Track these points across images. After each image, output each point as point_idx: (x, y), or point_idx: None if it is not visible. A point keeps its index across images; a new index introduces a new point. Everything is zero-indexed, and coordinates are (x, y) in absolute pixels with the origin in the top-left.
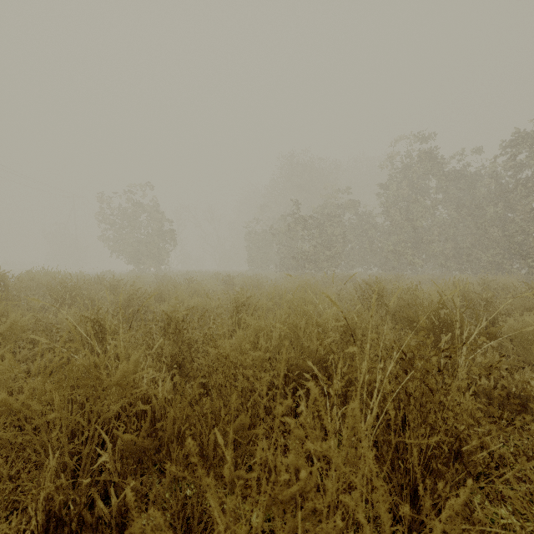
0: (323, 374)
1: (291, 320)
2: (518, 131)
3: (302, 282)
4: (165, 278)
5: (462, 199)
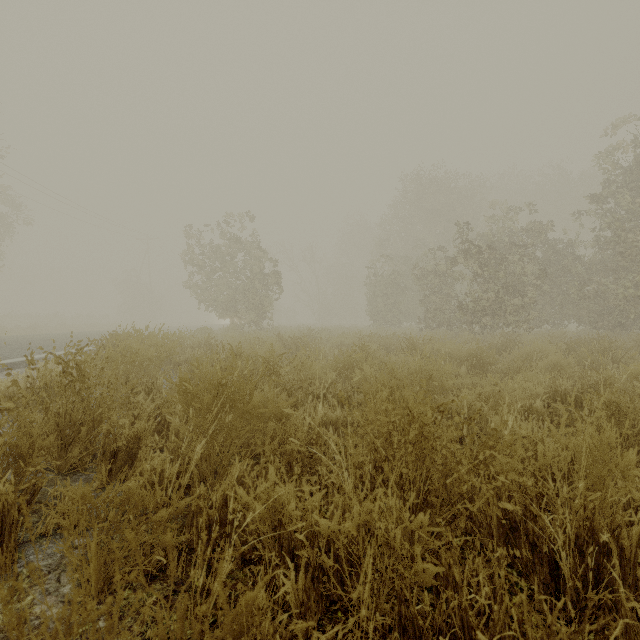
0: None
1: None
2: None
3: None
4: (302, 341)
5: None
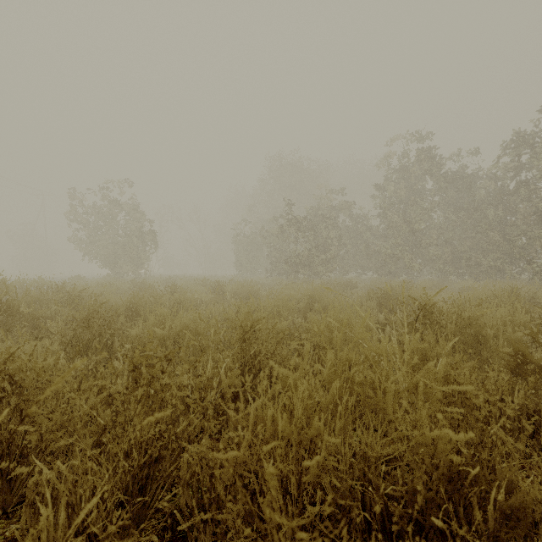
0: (460, 507)
1: (361, 376)
2: (520, 131)
3: (309, 291)
4: (144, 285)
5: (459, 202)
